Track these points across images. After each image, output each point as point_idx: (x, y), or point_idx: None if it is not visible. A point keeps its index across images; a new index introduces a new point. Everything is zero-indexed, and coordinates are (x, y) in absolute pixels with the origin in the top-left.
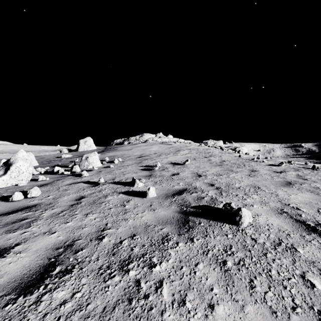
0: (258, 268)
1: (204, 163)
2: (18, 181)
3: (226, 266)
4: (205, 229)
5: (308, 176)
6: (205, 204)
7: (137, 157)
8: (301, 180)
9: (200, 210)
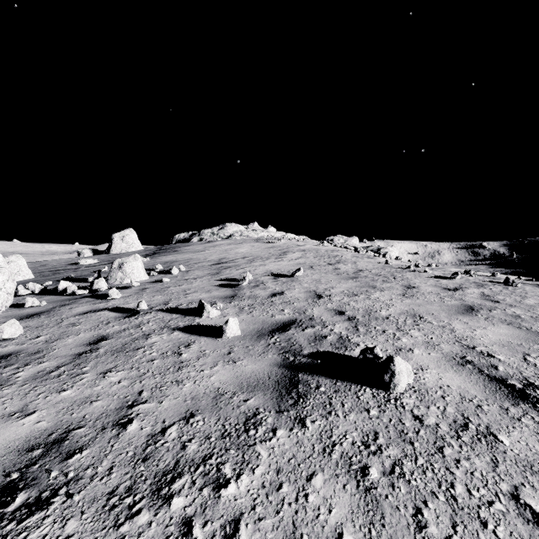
0: (430, 481)
1: (328, 275)
2: None
3: (368, 478)
4: (328, 399)
5: (499, 296)
6: (328, 350)
7: (213, 263)
8: (490, 303)
9: (319, 362)
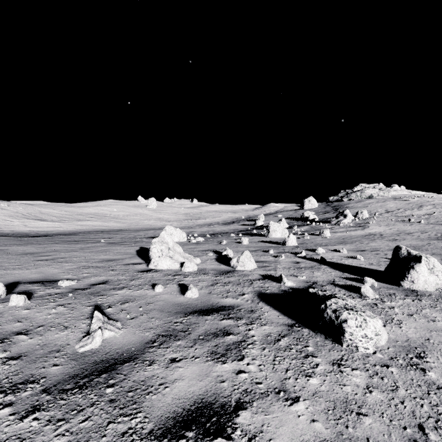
0: None
1: None
2: (349, 221)
3: None
4: None
5: None
6: None
7: (385, 212)
8: None
9: None
